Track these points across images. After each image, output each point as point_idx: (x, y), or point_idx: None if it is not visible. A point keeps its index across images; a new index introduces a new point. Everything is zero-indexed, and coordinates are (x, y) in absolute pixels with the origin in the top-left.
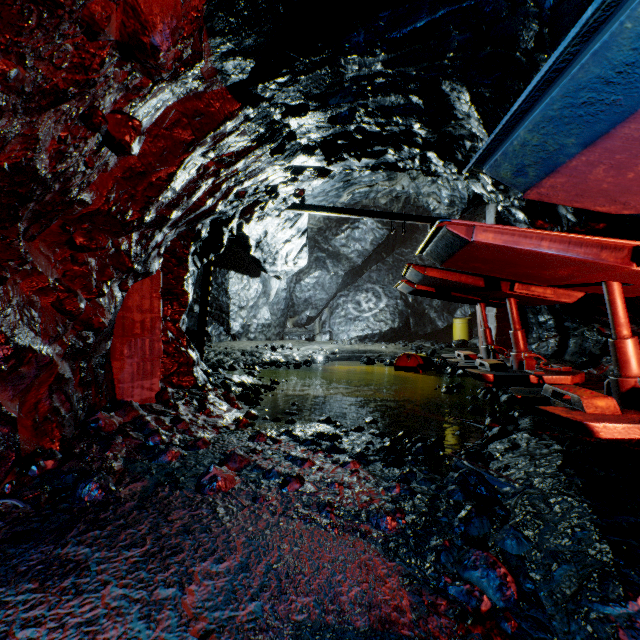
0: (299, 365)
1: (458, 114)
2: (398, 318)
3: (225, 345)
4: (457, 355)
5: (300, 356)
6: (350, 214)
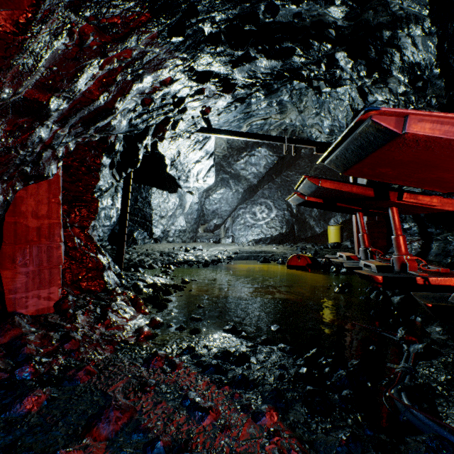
0: (207, 264)
1: None
2: (285, 225)
3: (147, 247)
4: (339, 256)
5: (208, 256)
6: (250, 137)
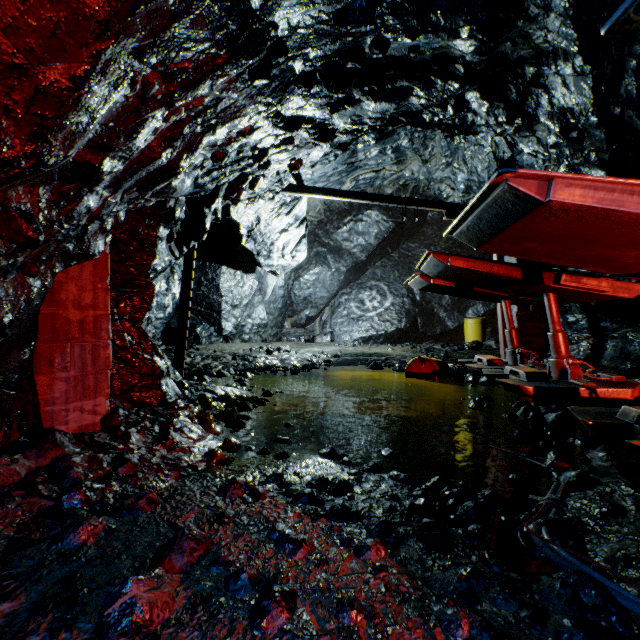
0: (297, 371)
1: (531, 7)
2: (405, 318)
3: (215, 348)
4: (477, 360)
5: (298, 360)
6: (355, 198)
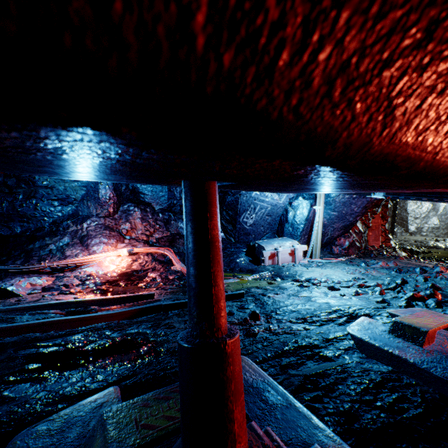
0: None
1: None
2: None
3: (404, 237)
4: None
5: None
6: None
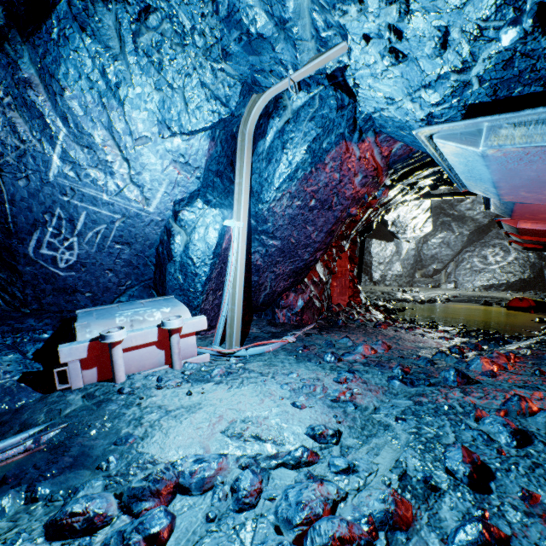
0: (423, 302)
1: None
2: (528, 270)
3: (369, 288)
4: None
5: (424, 297)
6: (463, 195)
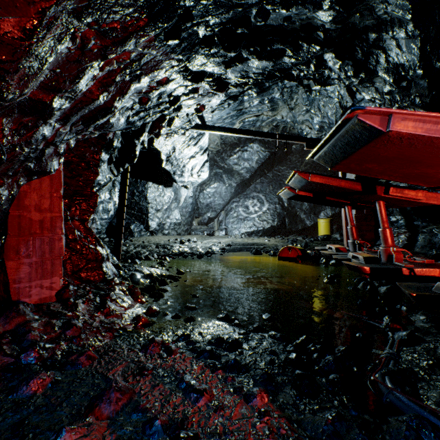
0: (201, 256)
1: None
2: (277, 218)
3: (144, 239)
4: (328, 248)
5: (202, 248)
6: (242, 134)
